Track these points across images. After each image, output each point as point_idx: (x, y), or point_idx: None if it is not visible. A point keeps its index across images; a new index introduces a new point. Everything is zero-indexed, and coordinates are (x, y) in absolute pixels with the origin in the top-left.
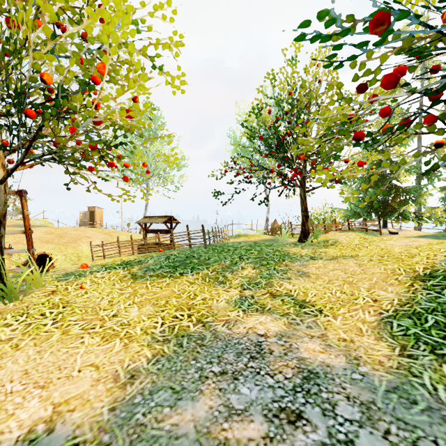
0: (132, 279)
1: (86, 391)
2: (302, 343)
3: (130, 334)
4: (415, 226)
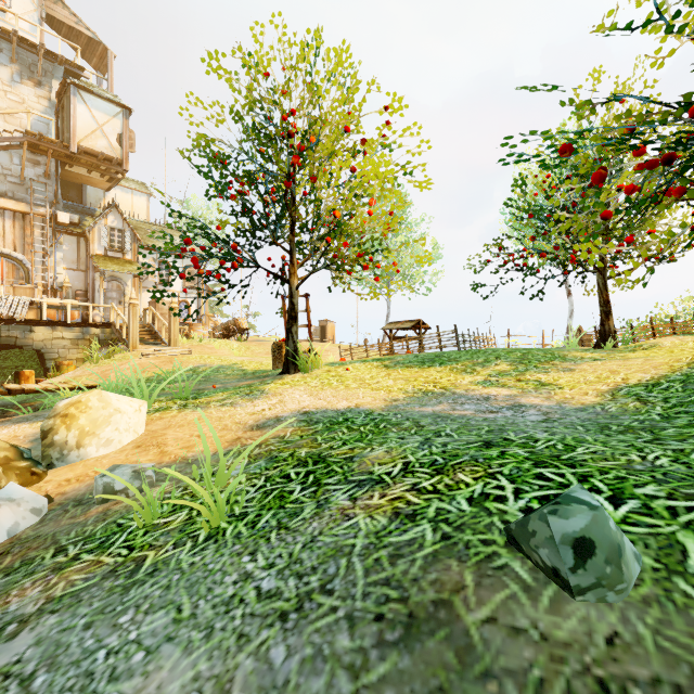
0: (385, 368)
1: (370, 402)
2: (526, 398)
3: (390, 389)
4: None
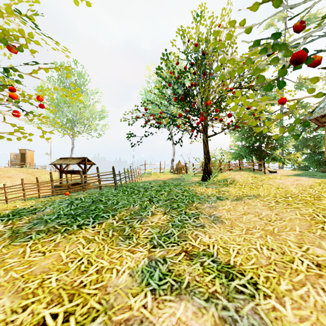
0: (8, 240)
1: None
2: None
3: None
4: (279, 166)
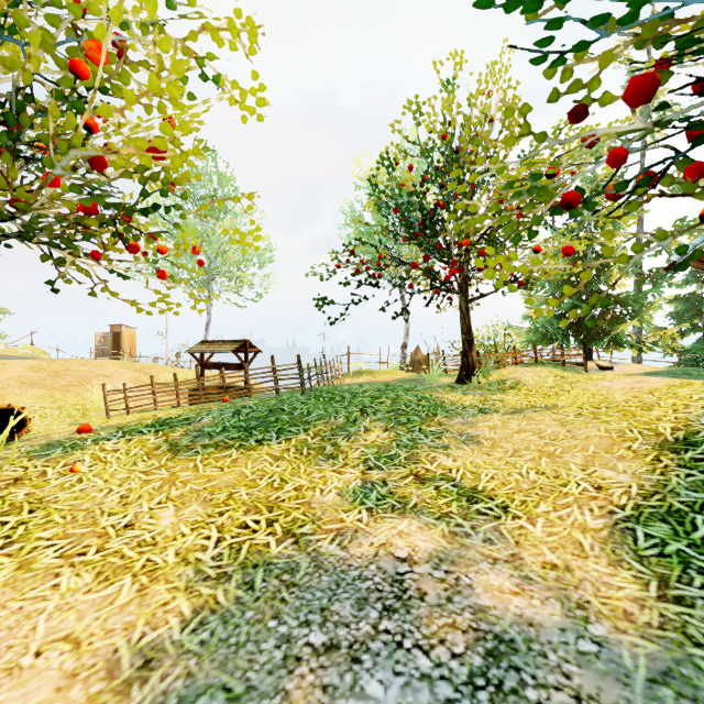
0: (169, 453)
1: (44, 703)
2: (479, 575)
3: (154, 564)
4: (634, 358)
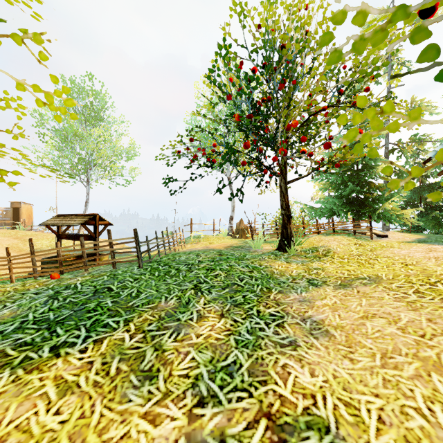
0: None
1: None
2: None
3: None
4: (384, 226)
